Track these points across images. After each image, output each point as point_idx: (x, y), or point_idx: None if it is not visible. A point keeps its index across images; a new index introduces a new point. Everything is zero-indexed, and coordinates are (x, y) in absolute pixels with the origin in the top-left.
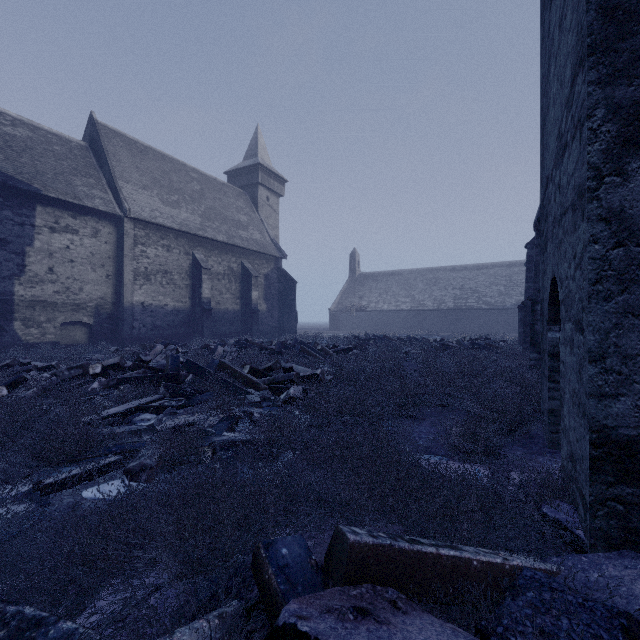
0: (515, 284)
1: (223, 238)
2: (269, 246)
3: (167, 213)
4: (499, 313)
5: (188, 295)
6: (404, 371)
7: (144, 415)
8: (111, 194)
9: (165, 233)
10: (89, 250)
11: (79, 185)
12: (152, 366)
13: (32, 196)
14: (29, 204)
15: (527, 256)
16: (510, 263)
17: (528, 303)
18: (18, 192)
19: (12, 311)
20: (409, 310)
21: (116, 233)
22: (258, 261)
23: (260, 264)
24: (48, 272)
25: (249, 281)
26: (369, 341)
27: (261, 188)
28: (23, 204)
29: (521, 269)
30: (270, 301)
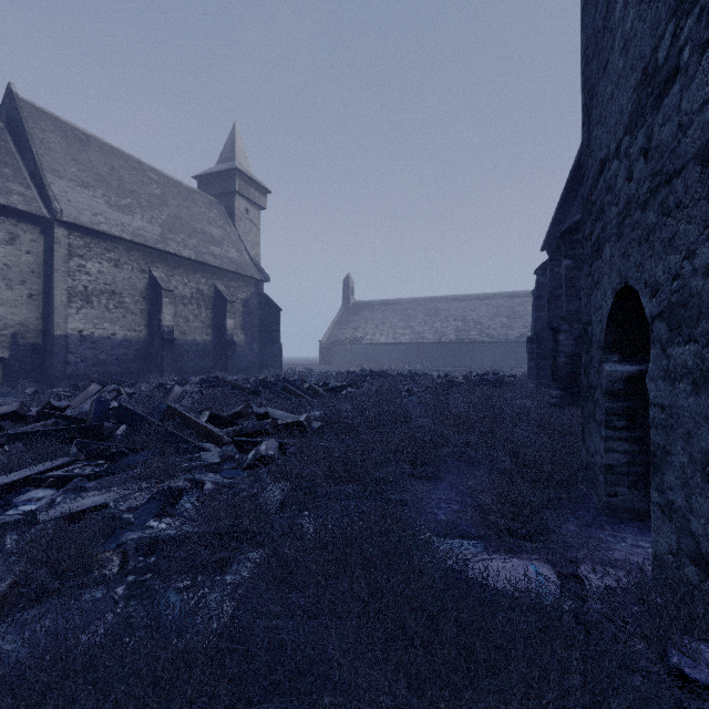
0: (518, 316)
1: (190, 254)
2: (248, 266)
3: (115, 219)
4: (502, 346)
5: (144, 322)
6: (410, 414)
7: (35, 491)
8: (36, 190)
9: (112, 244)
10: (2, 261)
11: None
12: (67, 415)
13: None
14: None
15: (537, 283)
16: (513, 294)
17: (542, 333)
18: None
19: None
20: (408, 343)
21: (43, 241)
22: (235, 283)
23: (237, 287)
24: None
25: (223, 307)
26: (365, 377)
27: (239, 198)
28: None
29: (524, 300)
30: (249, 331)
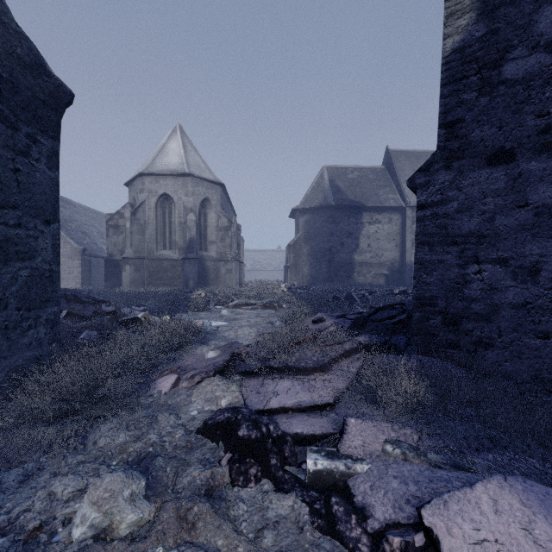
0: None
1: None
2: None
3: None
4: None
5: None
6: None
7: None
8: (398, 194)
9: None
10: (386, 231)
11: (381, 194)
12: None
13: (361, 208)
14: (360, 212)
15: None
16: None
17: None
18: (355, 208)
19: (353, 268)
20: None
21: (401, 218)
22: None
23: None
24: (367, 247)
25: None
26: None
27: None
28: (357, 213)
29: None
30: None
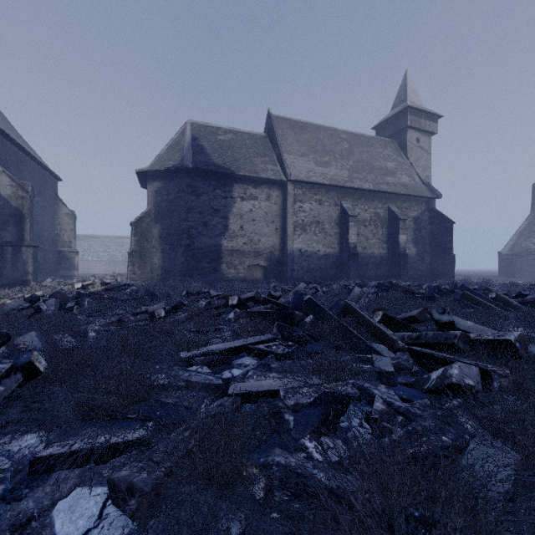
0: None
1: (369, 186)
2: (419, 188)
3: (319, 172)
4: None
5: (337, 241)
6: None
7: (246, 358)
8: (279, 166)
9: (317, 189)
10: (264, 211)
11: (258, 163)
12: (278, 302)
13: (231, 177)
14: (229, 183)
15: None
16: None
17: None
18: (224, 176)
19: (221, 257)
20: None
21: (282, 195)
22: (406, 204)
23: (408, 207)
24: (240, 229)
25: (396, 225)
26: None
27: (410, 131)
28: (226, 184)
29: None
30: (420, 244)
